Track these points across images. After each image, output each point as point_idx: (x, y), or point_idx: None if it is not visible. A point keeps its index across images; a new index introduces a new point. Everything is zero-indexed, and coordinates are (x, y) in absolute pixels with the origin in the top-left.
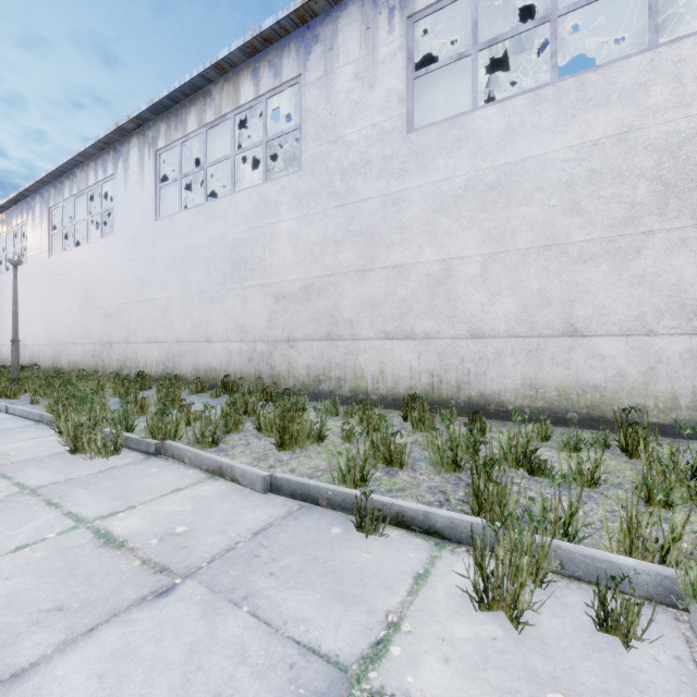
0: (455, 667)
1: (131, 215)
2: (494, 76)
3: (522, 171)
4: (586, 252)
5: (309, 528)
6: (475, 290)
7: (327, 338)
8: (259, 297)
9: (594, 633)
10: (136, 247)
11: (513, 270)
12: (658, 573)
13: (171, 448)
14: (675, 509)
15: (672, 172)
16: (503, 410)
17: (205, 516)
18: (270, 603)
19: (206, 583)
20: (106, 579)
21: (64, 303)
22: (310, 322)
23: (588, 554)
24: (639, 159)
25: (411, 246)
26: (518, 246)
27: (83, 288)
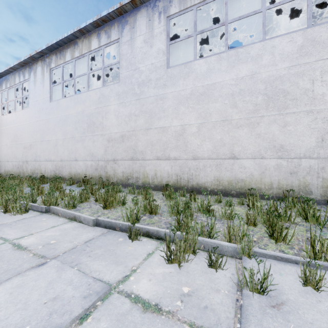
0: (152, 281)
1: (37, 99)
2: (208, 44)
3: (214, 88)
4: (239, 123)
5: (109, 239)
6: (195, 138)
7: (131, 159)
8: (100, 140)
9: (207, 268)
10: (40, 115)
11: (210, 130)
12: (234, 247)
13: (53, 209)
14: (258, 226)
15: (270, 92)
16: (206, 190)
17: (64, 236)
18: (86, 266)
19: (60, 260)
20: (16, 261)
21: (2, 141)
22: (124, 152)
23: (213, 242)
24: (259, 86)
25: (168, 118)
26: (212, 120)
27: (12, 134)
